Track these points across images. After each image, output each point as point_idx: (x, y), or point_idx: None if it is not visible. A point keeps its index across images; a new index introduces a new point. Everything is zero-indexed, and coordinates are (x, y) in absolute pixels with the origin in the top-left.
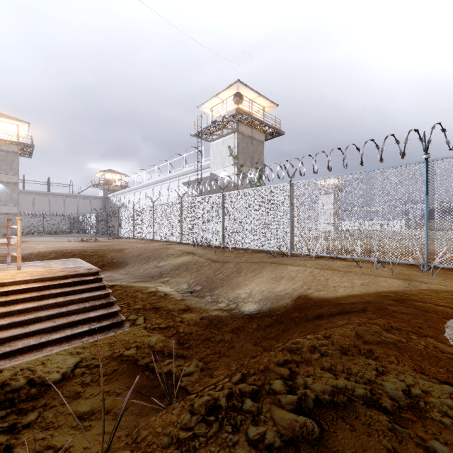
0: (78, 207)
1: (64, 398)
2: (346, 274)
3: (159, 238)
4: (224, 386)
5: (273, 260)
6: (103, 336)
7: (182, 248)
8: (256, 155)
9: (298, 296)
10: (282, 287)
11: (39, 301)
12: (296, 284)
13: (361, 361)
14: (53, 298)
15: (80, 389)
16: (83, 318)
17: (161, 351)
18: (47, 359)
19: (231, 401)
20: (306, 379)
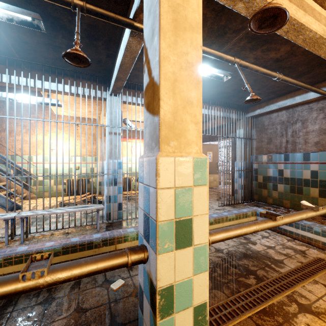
0: None
1: None
2: None
3: None
4: None
5: None
6: None
7: None
8: None
9: None
10: None
11: None
12: None
13: None
14: None
15: None
16: None
17: None
18: None
19: None
20: None
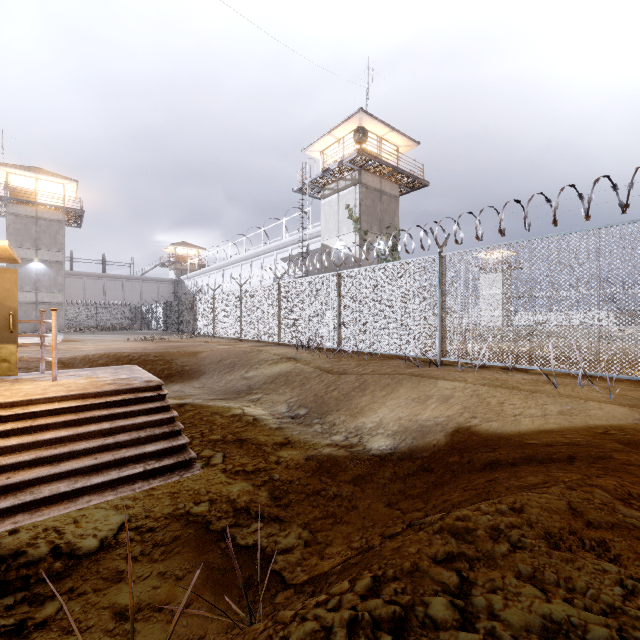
0: (141, 293)
1: (100, 580)
2: (532, 396)
3: (249, 337)
4: (343, 601)
5: (414, 370)
6: (163, 482)
7: (281, 351)
8: (387, 216)
9: (455, 428)
10: (429, 414)
11: (77, 427)
12: (451, 409)
13: (589, 564)
14: (96, 423)
15: (123, 567)
16: (137, 453)
17: (245, 509)
18: (81, 515)
19: (356, 638)
20: (491, 597)
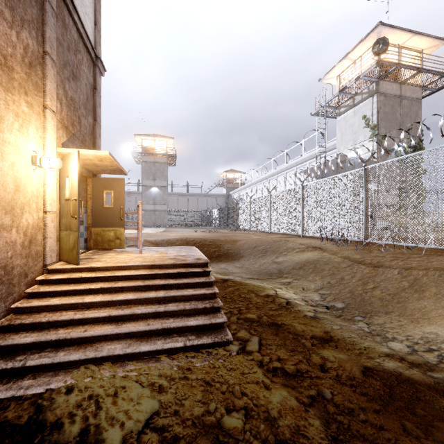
0: (207, 204)
1: None
2: None
3: (276, 231)
4: None
5: None
6: (199, 363)
7: (305, 241)
8: (407, 119)
9: None
10: None
11: (142, 292)
12: None
13: None
14: (155, 290)
15: None
16: (180, 325)
17: None
18: (122, 388)
19: None
20: None
